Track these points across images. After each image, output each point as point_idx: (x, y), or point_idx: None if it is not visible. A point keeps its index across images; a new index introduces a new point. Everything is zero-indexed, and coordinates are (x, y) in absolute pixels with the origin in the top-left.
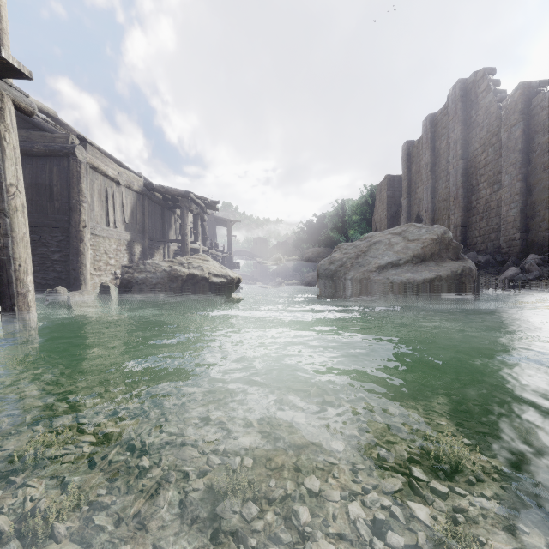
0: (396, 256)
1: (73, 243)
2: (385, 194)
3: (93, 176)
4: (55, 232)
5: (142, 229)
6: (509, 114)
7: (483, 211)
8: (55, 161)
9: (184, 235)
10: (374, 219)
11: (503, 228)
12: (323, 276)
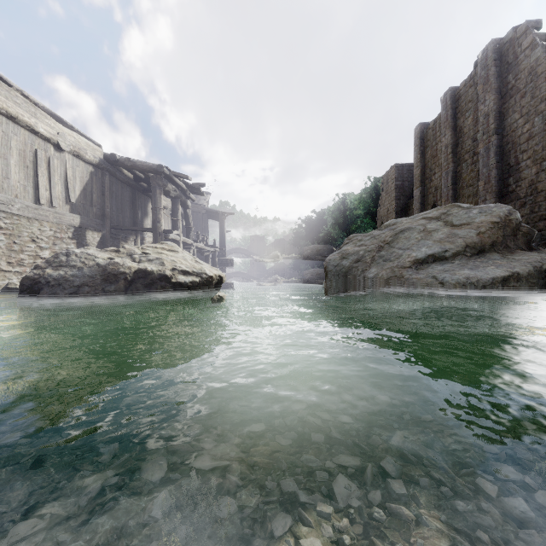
0: (439, 247)
1: None
2: (393, 184)
3: (8, 128)
4: None
5: (102, 213)
6: None
7: (526, 195)
8: None
9: (155, 221)
10: (379, 212)
11: None
12: (334, 274)
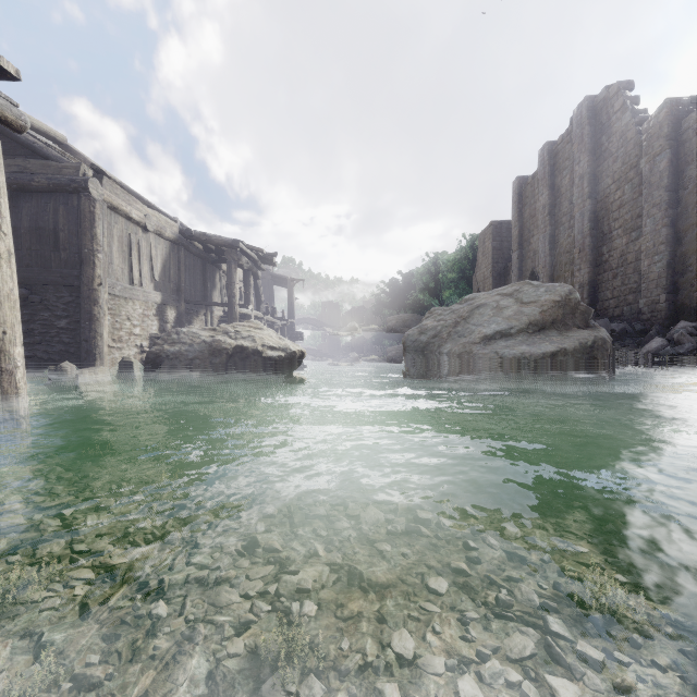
0: (507, 324)
1: (84, 305)
2: (490, 245)
3: (111, 218)
4: (61, 292)
5: (177, 289)
6: (651, 140)
7: (617, 266)
8: (61, 199)
9: (231, 296)
10: (476, 277)
11: (644, 288)
12: (412, 350)
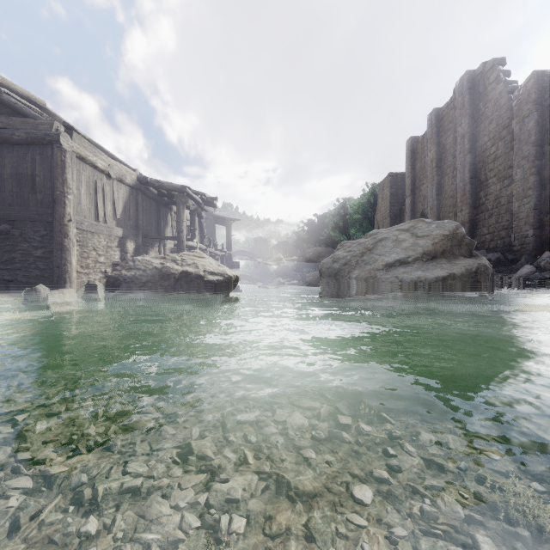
0: (405, 254)
1: (57, 238)
2: (388, 192)
3: (80, 166)
4: (37, 227)
5: (136, 225)
6: (521, 105)
7: (492, 207)
8: (38, 150)
9: (179, 232)
10: (376, 217)
11: (515, 225)
12: (326, 275)
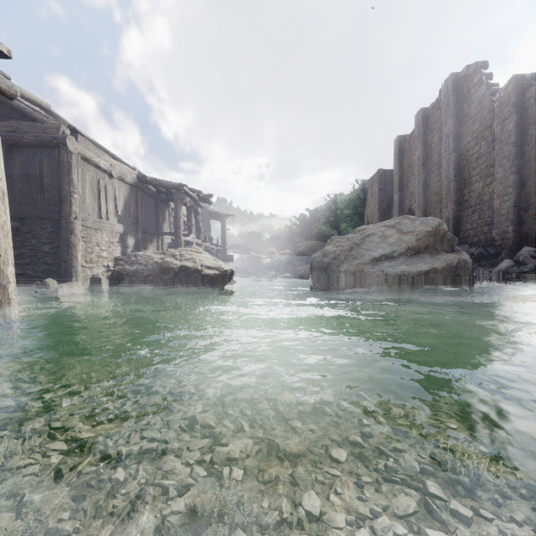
0: (390, 249)
1: (63, 234)
2: (377, 188)
3: (84, 167)
4: (45, 224)
5: (136, 222)
6: (502, 107)
7: (475, 204)
8: (45, 152)
9: (177, 228)
10: (366, 213)
11: (496, 221)
12: (317, 269)
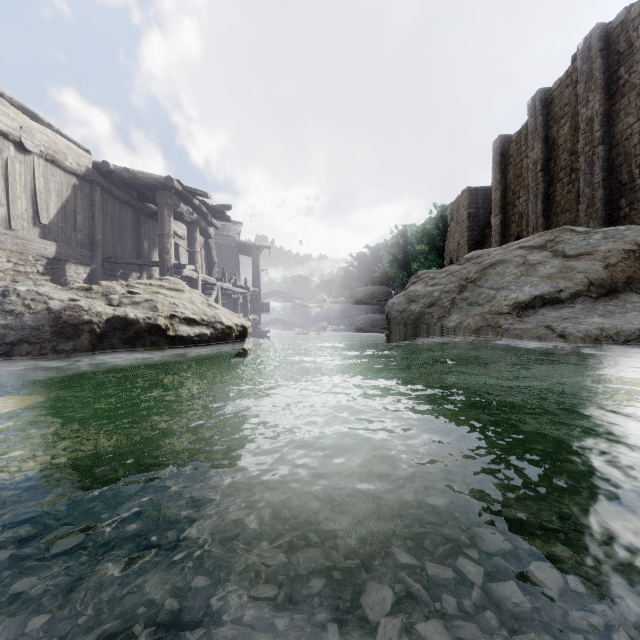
0: (550, 285)
1: None
2: (465, 212)
3: None
4: None
5: (91, 241)
6: None
7: None
8: None
9: (162, 252)
10: (448, 247)
11: None
12: (399, 322)
